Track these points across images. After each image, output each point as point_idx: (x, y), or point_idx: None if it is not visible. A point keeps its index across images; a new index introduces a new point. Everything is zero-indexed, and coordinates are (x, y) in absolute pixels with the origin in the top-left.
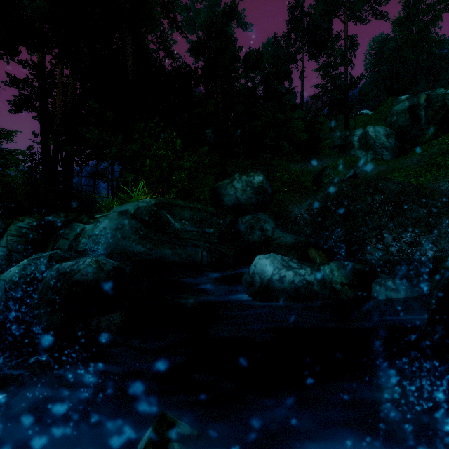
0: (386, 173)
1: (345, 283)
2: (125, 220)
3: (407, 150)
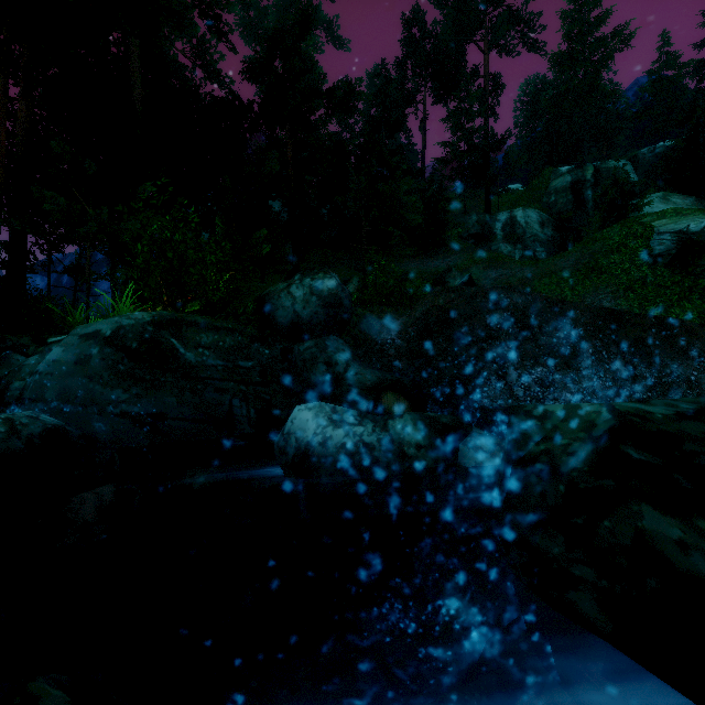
0: (534, 279)
1: (422, 445)
2: (93, 348)
3: (570, 246)
